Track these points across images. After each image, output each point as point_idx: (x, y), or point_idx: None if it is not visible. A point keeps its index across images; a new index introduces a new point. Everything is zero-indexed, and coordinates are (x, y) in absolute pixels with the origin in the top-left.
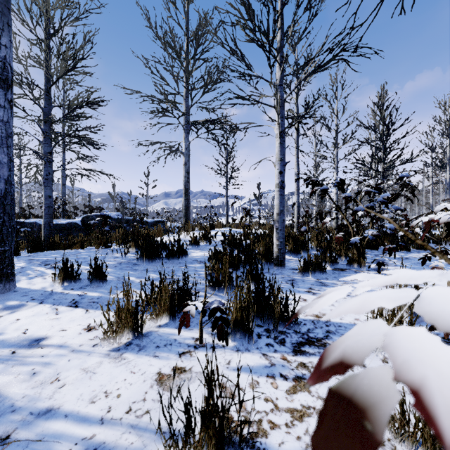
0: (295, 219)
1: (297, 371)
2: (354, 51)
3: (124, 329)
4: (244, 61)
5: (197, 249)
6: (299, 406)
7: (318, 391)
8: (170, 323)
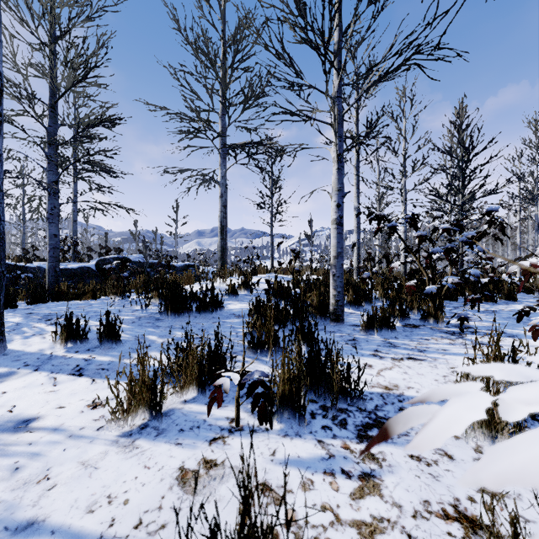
0: (355, 262)
1: (364, 465)
2: (435, 48)
3: (139, 407)
4: (293, 67)
5: (235, 300)
6: (369, 518)
7: (393, 494)
8: (199, 398)
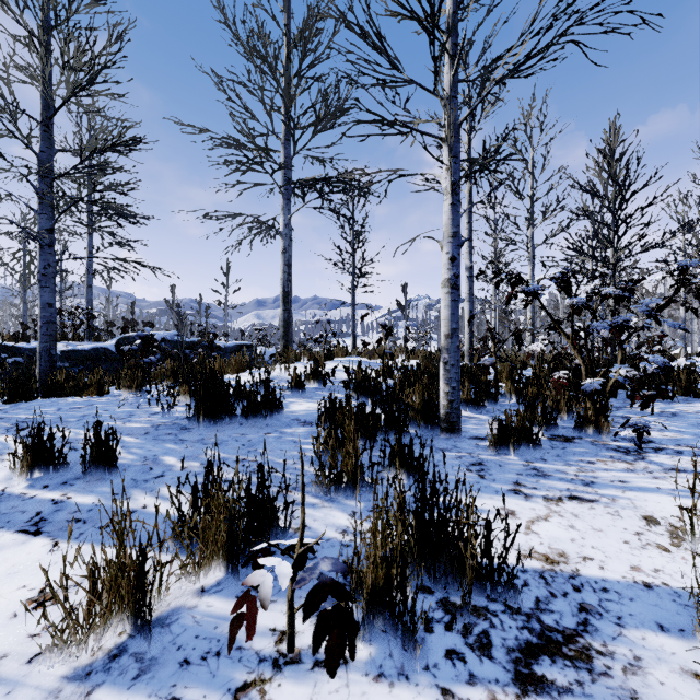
0: (466, 342)
1: None
2: None
3: (111, 612)
4: (385, 51)
5: (300, 398)
6: None
7: None
8: (227, 582)
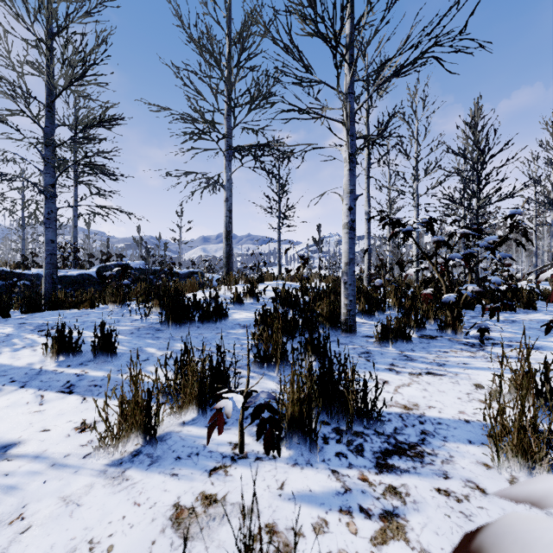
0: (365, 269)
1: (385, 502)
2: (460, 32)
3: (131, 431)
4: (302, 61)
5: (240, 309)
6: None
7: (421, 539)
8: (199, 419)
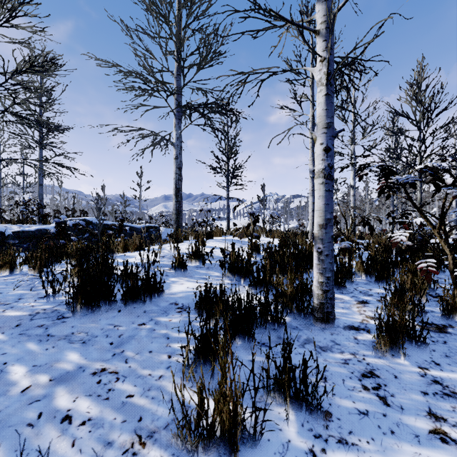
0: (310, 225)
1: None
2: None
3: None
4: None
5: (182, 277)
6: None
7: None
8: None
